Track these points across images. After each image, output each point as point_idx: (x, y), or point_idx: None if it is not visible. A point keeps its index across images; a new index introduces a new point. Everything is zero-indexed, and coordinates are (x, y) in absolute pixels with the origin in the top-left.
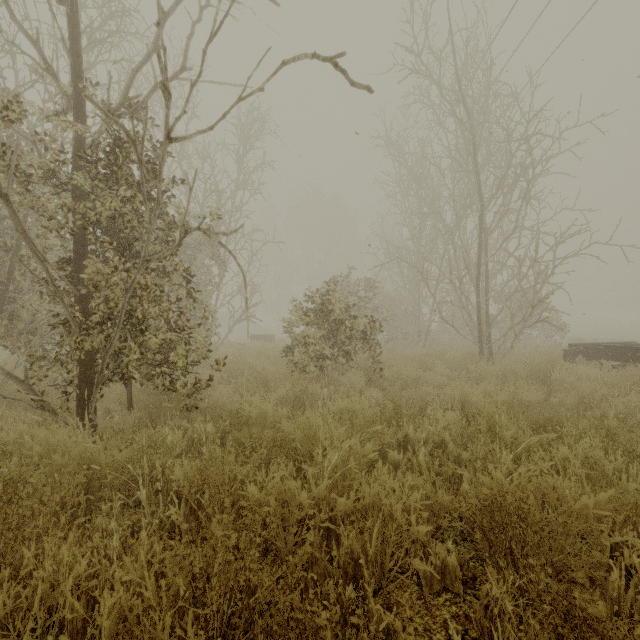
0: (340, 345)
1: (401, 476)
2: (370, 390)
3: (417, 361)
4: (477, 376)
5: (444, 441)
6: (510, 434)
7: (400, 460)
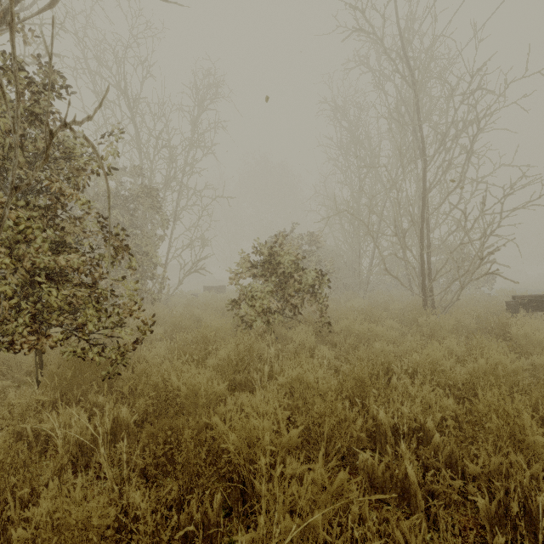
0: (287, 298)
1: (401, 540)
2: (321, 349)
3: (365, 314)
4: (429, 330)
5: (424, 427)
6: (541, 440)
7: (374, 465)
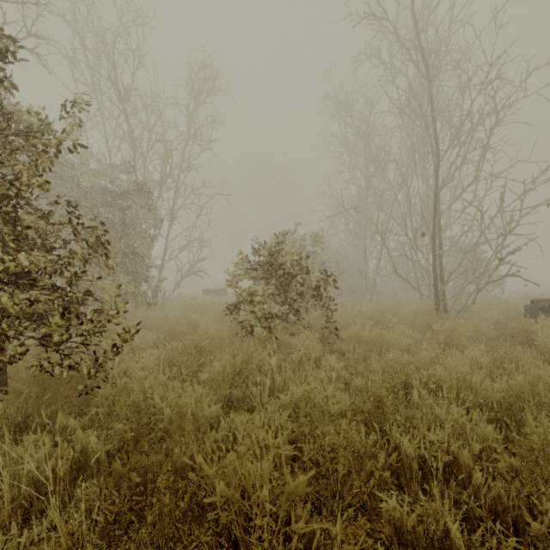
0: (291, 302)
1: None
2: (329, 359)
3: (374, 319)
4: (445, 337)
5: (457, 460)
6: None
7: (403, 516)
